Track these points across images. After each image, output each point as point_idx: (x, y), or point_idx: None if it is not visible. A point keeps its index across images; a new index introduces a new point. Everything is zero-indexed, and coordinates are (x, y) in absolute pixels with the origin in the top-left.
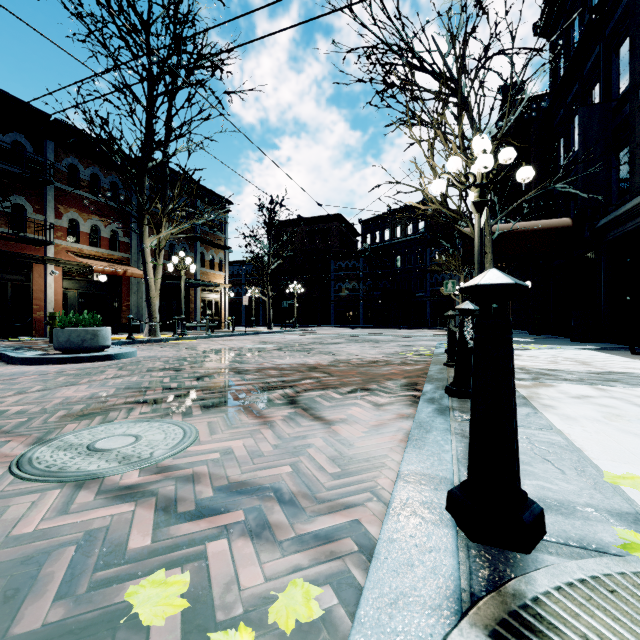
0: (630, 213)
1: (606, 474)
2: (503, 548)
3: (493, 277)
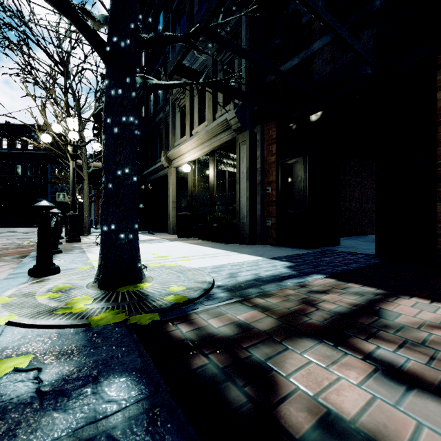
0: (153, 172)
1: (89, 261)
2: (45, 276)
3: (44, 203)
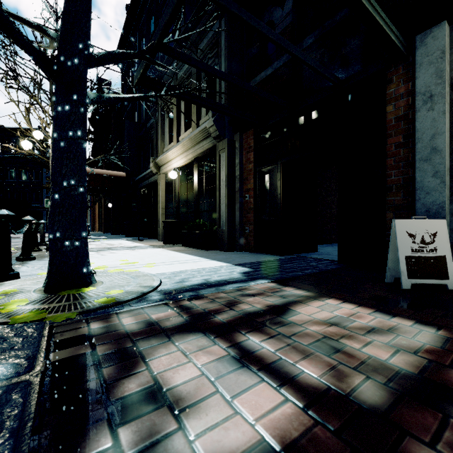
0: (144, 178)
1: None
2: (2, 282)
3: (2, 212)
